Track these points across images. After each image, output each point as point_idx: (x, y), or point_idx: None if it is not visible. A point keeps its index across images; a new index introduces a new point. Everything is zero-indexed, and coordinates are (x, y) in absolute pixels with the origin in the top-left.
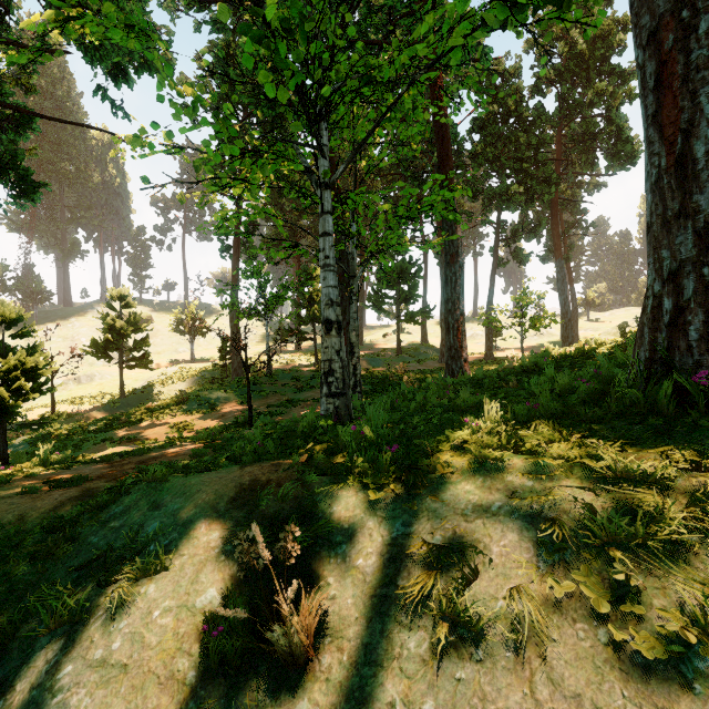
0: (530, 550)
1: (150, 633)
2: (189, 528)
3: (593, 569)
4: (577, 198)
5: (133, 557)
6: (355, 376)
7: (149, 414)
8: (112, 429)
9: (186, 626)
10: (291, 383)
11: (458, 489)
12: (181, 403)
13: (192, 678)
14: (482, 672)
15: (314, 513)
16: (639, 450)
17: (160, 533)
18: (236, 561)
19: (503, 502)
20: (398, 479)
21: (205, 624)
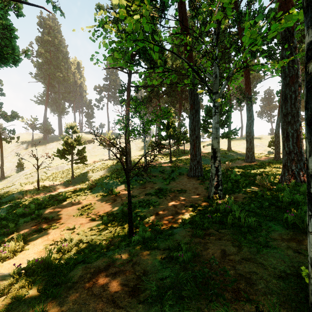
0: None
1: None
2: None
3: None
4: None
5: None
6: (217, 176)
7: (72, 195)
8: (44, 207)
9: None
10: (159, 175)
11: None
12: (91, 188)
13: None
14: None
15: None
16: None
17: None
18: None
19: None
20: None
21: None
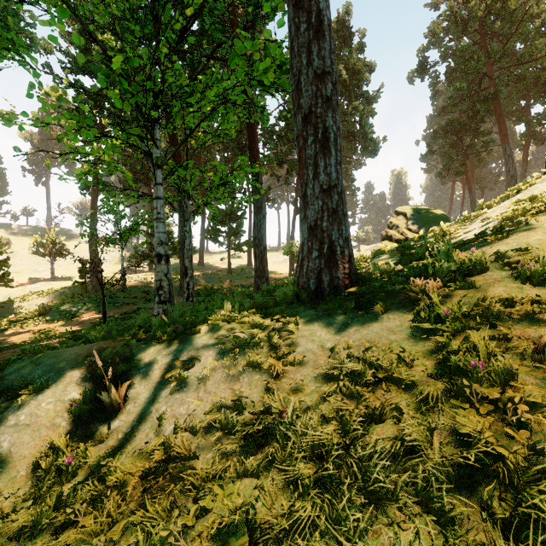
0: (215, 355)
1: (40, 411)
2: (60, 370)
3: (231, 357)
4: (348, 171)
5: (27, 385)
6: (188, 290)
7: (12, 324)
8: None
9: (60, 407)
10: (142, 296)
11: (199, 339)
12: (43, 314)
13: (64, 424)
14: (184, 394)
15: (132, 358)
16: (269, 317)
17: (42, 374)
18: (87, 381)
19: (213, 341)
20: (177, 339)
21: (70, 405)
